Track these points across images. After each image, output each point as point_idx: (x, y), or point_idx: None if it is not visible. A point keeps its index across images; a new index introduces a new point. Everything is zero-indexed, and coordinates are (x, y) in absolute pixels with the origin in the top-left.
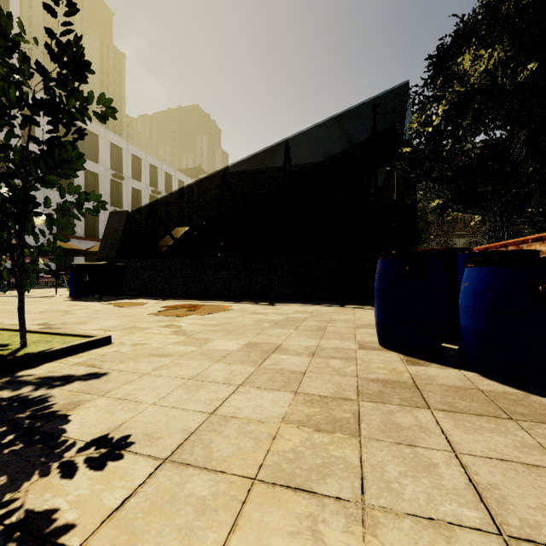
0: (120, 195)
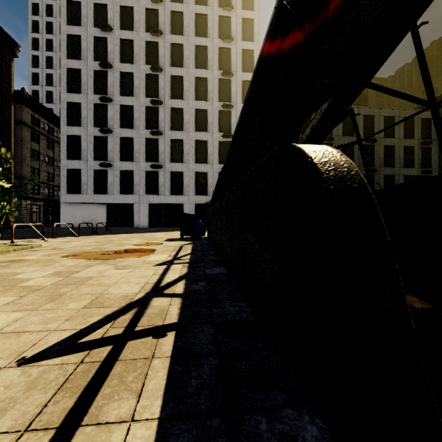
0: None
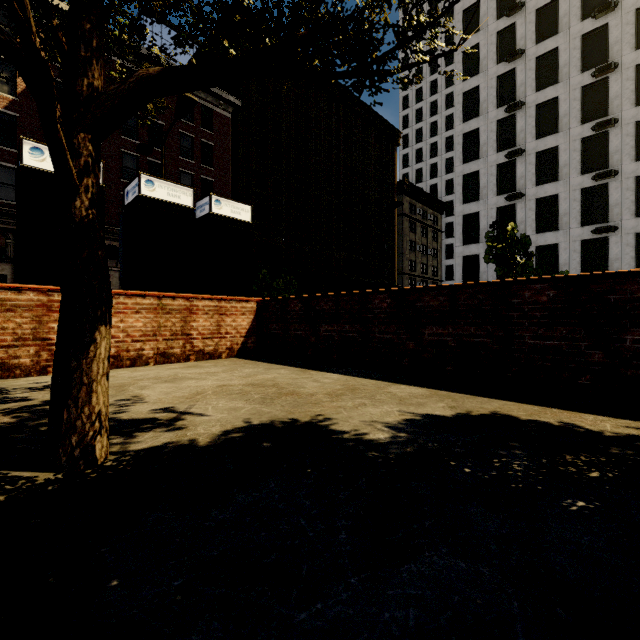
0: None
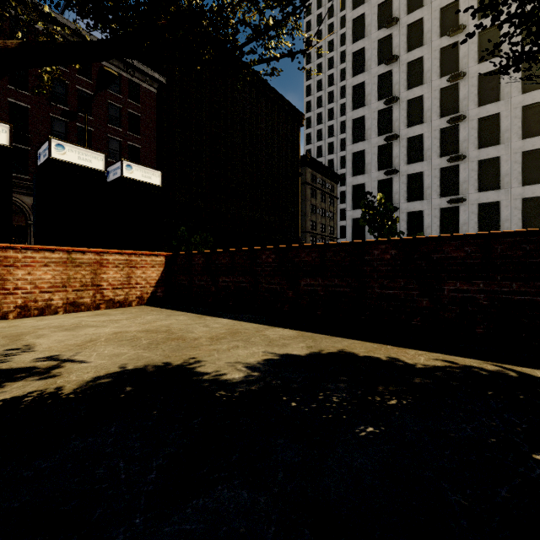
0: None
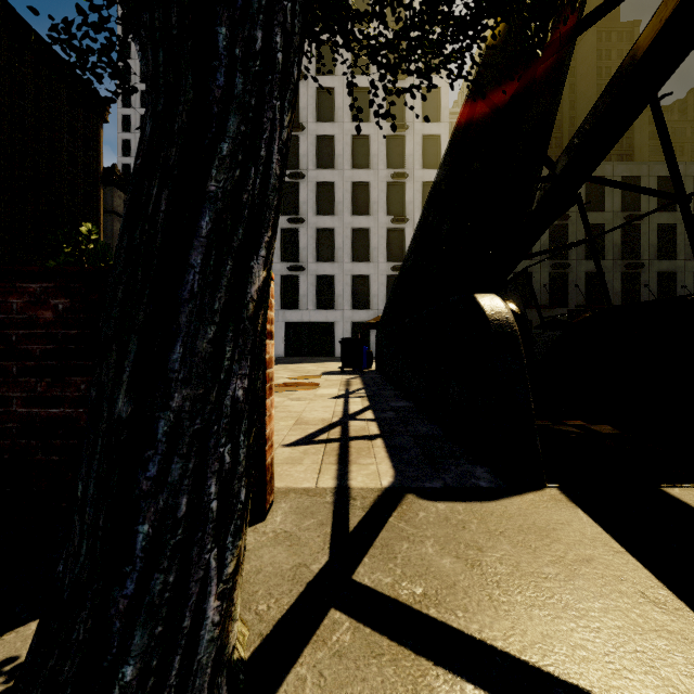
0: (566, 242)
